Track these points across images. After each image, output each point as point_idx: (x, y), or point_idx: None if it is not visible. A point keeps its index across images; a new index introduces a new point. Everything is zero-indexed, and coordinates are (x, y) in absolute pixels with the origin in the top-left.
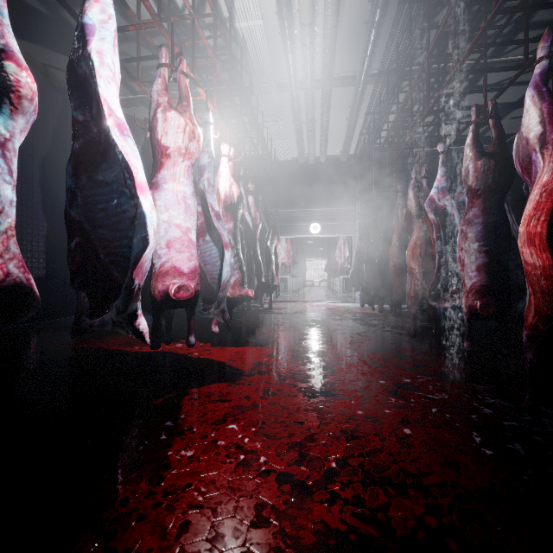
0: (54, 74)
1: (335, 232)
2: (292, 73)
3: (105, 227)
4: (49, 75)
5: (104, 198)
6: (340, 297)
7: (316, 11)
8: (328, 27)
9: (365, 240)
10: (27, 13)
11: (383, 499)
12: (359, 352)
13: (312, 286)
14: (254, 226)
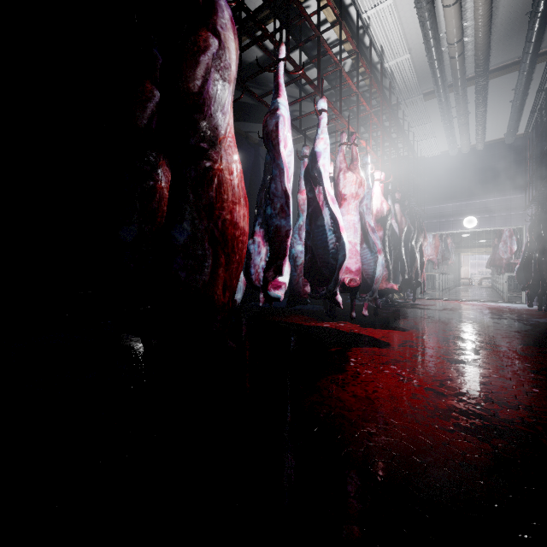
0: (251, 136)
1: (497, 224)
2: (440, 83)
3: (325, 249)
4: (248, 138)
5: (324, 234)
6: (505, 297)
7: (465, 26)
8: (479, 36)
9: (537, 233)
10: (242, 106)
11: (496, 407)
12: (511, 345)
13: (469, 284)
14: (401, 230)
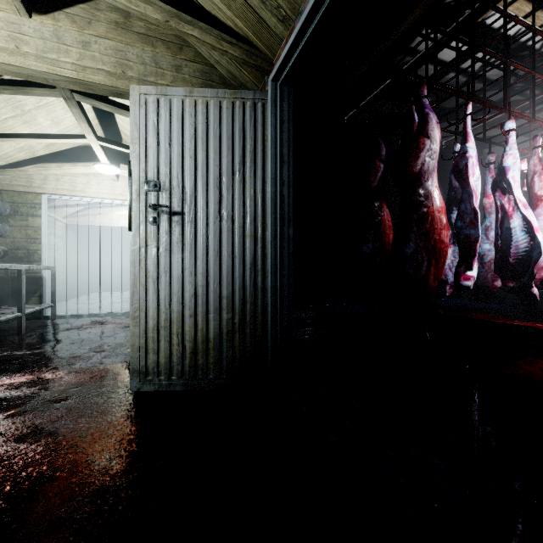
0: None
1: None
2: None
3: (512, 250)
4: None
5: (511, 236)
6: None
7: None
8: None
9: None
10: None
11: None
12: None
13: None
14: None
